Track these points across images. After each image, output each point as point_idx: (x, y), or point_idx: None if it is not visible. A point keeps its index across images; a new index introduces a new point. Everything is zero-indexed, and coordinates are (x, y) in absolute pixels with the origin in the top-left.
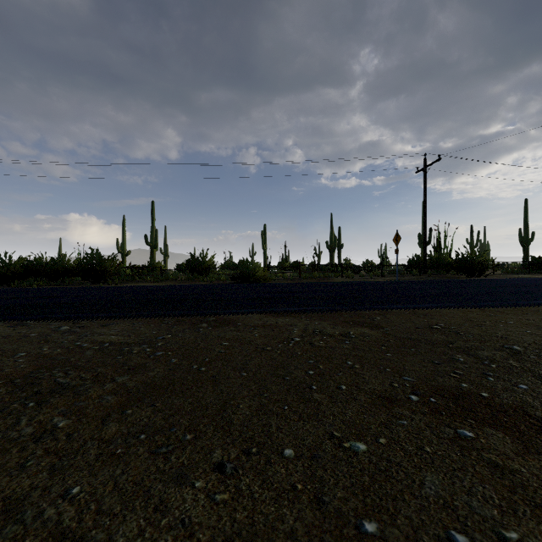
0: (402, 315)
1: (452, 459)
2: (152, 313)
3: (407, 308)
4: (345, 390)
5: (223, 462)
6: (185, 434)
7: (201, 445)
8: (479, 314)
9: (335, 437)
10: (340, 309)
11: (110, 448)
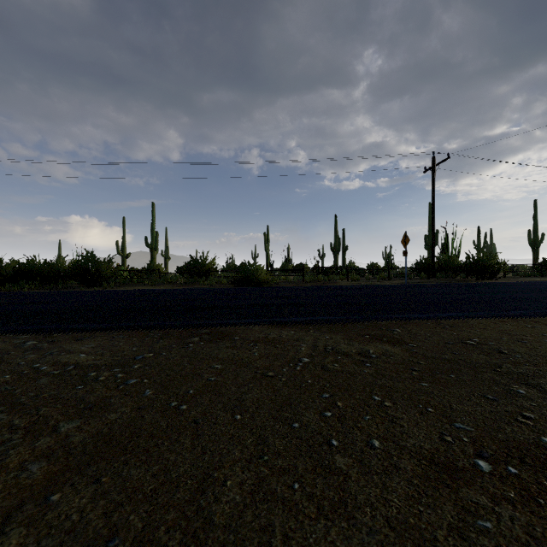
0: (425, 326)
1: None
2: (137, 324)
3: (431, 318)
4: (380, 450)
5: None
6: None
7: None
8: (514, 325)
9: None
10: (354, 319)
11: None
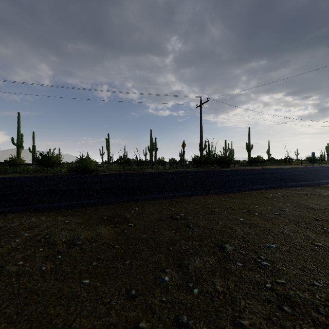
0: (159, 204)
1: None
2: None
3: (163, 198)
4: None
5: None
6: None
7: None
8: (215, 199)
9: None
10: (105, 202)
11: None
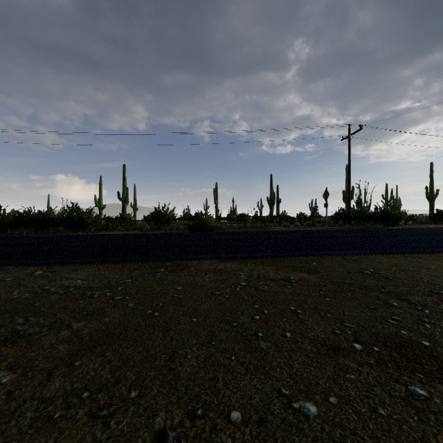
0: (335, 260)
1: (410, 425)
2: (117, 259)
3: (339, 255)
4: (290, 338)
5: (166, 430)
6: (129, 391)
7: (145, 406)
8: (402, 260)
9: (284, 395)
10: (281, 255)
11: (49, 410)
